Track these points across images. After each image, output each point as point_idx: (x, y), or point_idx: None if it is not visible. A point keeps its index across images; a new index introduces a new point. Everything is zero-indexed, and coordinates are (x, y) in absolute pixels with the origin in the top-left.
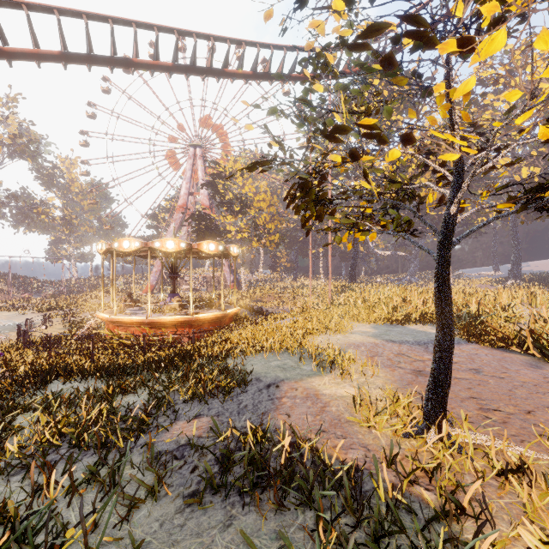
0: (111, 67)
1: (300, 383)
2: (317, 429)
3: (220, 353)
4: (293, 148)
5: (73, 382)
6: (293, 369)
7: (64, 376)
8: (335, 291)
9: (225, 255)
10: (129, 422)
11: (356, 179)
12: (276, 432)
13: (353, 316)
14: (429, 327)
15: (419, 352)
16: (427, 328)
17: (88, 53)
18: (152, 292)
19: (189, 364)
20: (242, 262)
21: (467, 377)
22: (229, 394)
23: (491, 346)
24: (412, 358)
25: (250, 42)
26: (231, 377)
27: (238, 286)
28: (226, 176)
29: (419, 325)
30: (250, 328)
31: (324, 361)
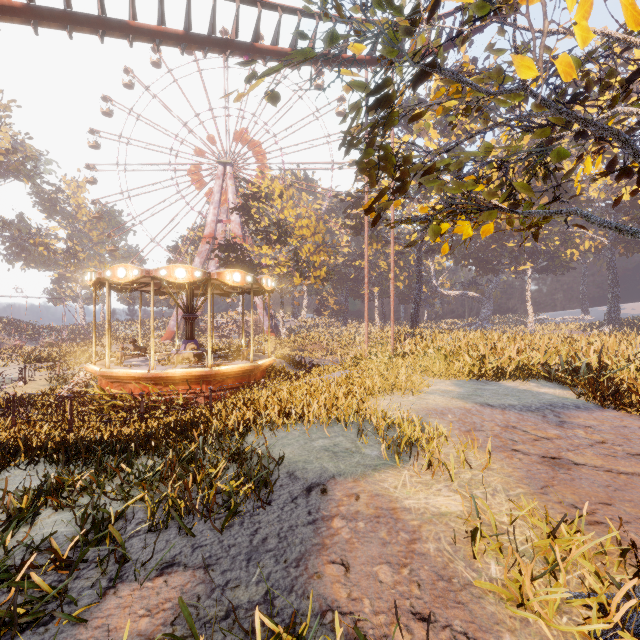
0: (100, 34)
1: (363, 482)
2: (409, 610)
3: (238, 426)
4: (343, 165)
5: (15, 468)
6: (350, 454)
7: (1, 460)
8: (395, 337)
9: (256, 290)
10: (9, 595)
11: (420, 201)
12: (322, 623)
13: (426, 368)
14: (532, 384)
15: (537, 423)
16: (530, 385)
17: (65, 9)
18: (172, 340)
19: (191, 441)
20: (281, 302)
21: (638, 469)
22: (236, 512)
23: (639, 414)
24: (530, 433)
25: (288, 7)
26: (244, 475)
27: (276, 333)
28: (261, 197)
29: (518, 381)
30: (286, 385)
31: (398, 441)
